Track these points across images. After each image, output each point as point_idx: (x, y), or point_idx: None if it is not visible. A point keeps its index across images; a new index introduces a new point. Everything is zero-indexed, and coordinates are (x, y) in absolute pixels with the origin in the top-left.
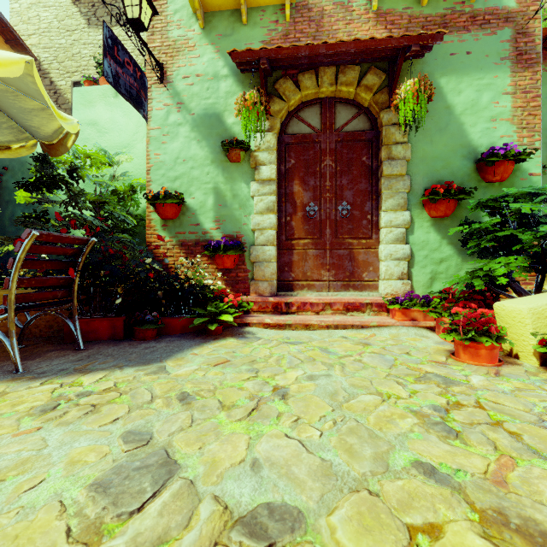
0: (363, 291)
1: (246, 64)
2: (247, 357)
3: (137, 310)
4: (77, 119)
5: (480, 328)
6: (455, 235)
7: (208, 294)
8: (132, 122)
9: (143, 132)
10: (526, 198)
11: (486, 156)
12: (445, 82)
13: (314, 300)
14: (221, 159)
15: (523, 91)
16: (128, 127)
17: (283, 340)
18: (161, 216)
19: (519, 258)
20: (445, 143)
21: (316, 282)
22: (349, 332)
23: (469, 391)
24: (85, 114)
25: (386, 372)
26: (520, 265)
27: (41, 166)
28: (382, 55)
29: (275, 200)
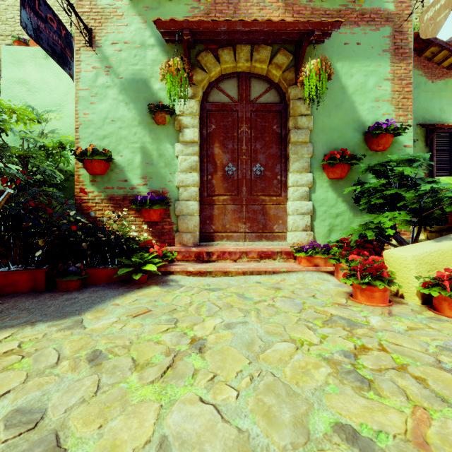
0: (274, 241)
1: (171, 34)
2: (168, 306)
3: (61, 262)
4: (6, 76)
5: (375, 273)
6: (348, 194)
7: (134, 245)
8: (62, 83)
9: (73, 93)
10: (405, 164)
11: (372, 129)
12: (340, 66)
13: (232, 249)
14: (148, 121)
15: (399, 79)
16: (59, 88)
17: (204, 287)
18: (90, 172)
19: (402, 213)
20: (340, 117)
21: (234, 233)
22: (263, 277)
23: (371, 333)
24: (15, 73)
25: (297, 316)
26: (403, 219)
27: None
28: (290, 38)
29: (198, 160)
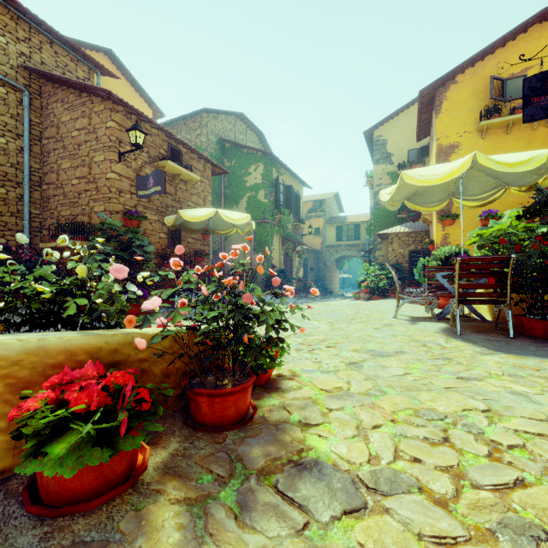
0: None
1: None
2: None
3: None
4: None
5: None
6: None
7: None
8: None
9: None
10: None
11: None
12: None
13: None
14: None
15: None
16: None
17: None
18: None
19: None
20: None
21: None
22: None
23: None
24: None
25: None
26: None
27: (542, 194)
28: None
29: None
